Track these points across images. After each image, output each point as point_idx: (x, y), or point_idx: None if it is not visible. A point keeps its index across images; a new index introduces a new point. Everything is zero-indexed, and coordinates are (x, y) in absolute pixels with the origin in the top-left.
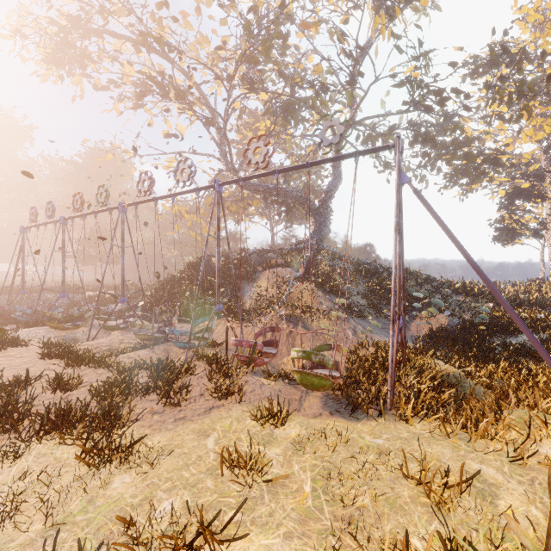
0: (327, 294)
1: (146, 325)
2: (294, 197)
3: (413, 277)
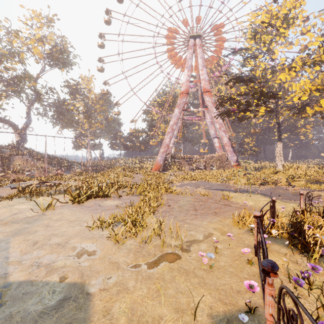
0: (49, 165)
1: (11, 173)
2: (12, 124)
3: (66, 160)
